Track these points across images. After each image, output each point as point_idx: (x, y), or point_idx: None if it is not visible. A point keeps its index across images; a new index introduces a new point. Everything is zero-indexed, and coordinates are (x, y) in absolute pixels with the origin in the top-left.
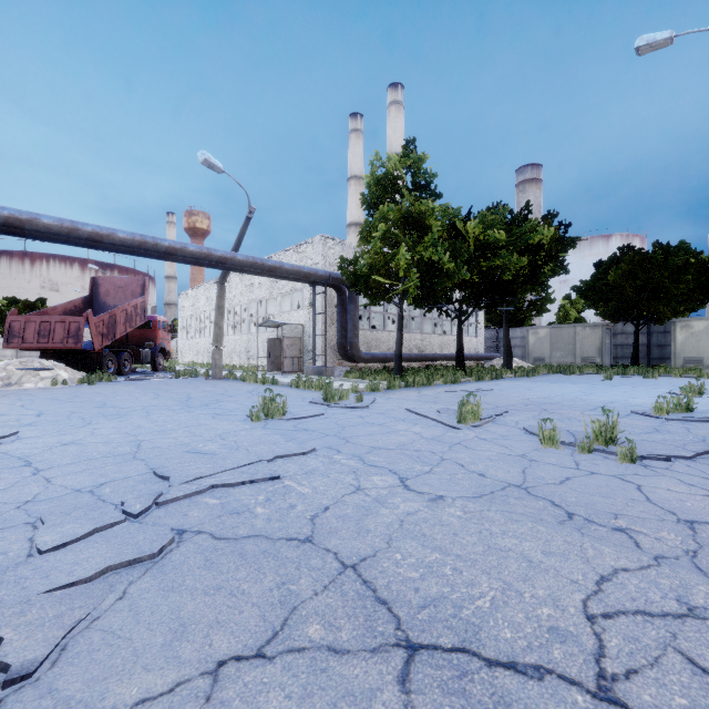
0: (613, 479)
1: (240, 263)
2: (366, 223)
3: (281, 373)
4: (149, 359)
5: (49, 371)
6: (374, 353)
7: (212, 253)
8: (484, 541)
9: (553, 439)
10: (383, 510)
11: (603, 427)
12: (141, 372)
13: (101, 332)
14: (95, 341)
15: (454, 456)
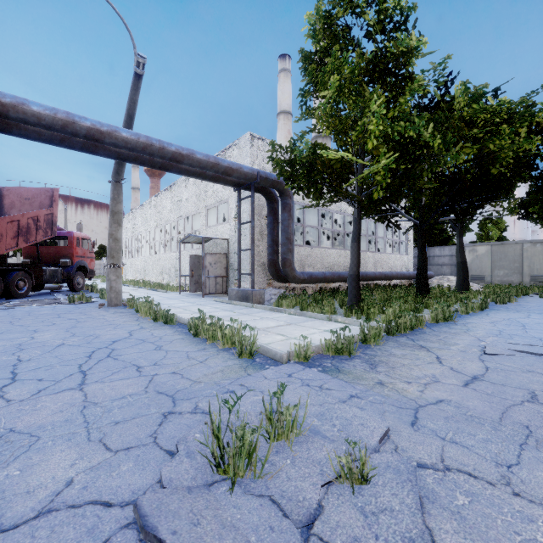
0: None
1: (126, 142)
2: (310, 75)
3: (202, 296)
4: (58, 278)
5: None
6: (312, 272)
7: (75, 120)
8: None
9: None
10: None
11: None
12: (58, 292)
13: None
14: None
15: None
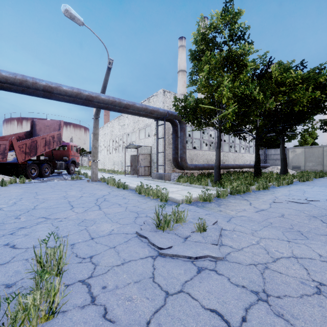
0: None
1: (103, 100)
2: (194, 65)
3: (137, 176)
4: (63, 167)
5: None
6: (196, 164)
7: (81, 92)
8: None
9: None
10: None
11: None
12: (61, 174)
13: (24, 151)
14: (19, 157)
15: None
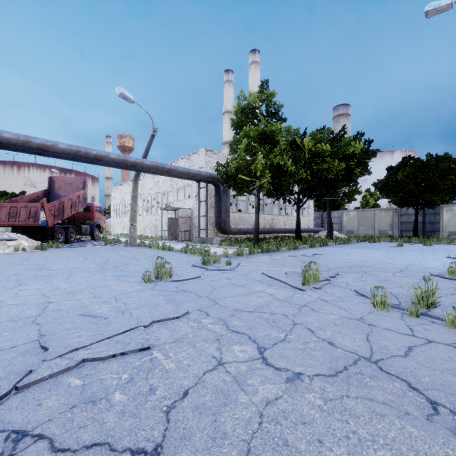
0: (451, 349)
1: (147, 166)
2: (234, 138)
3: (177, 242)
4: (88, 232)
5: (14, 241)
6: (240, 228)
7: (127, 159)
8: (355, 455)
9: (384, 303)
10: (242, 396)
11: (424, 293)
12: (83, 241)
13: (53, 214)
14: (49, 220)
15: (304, 321)
